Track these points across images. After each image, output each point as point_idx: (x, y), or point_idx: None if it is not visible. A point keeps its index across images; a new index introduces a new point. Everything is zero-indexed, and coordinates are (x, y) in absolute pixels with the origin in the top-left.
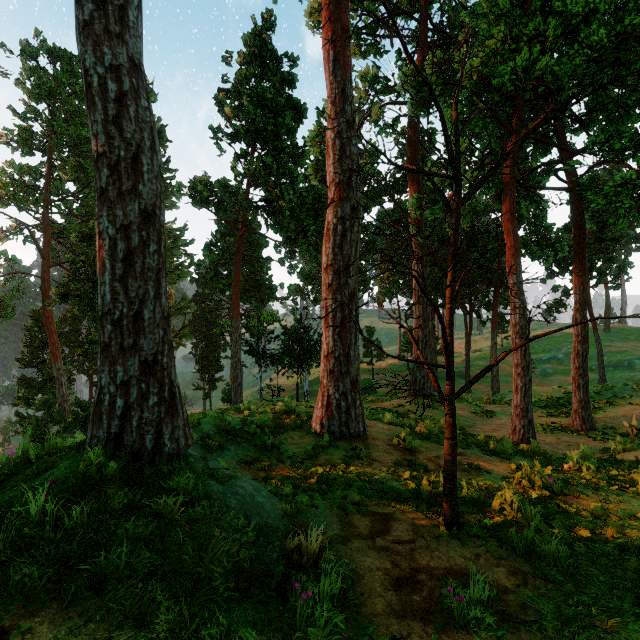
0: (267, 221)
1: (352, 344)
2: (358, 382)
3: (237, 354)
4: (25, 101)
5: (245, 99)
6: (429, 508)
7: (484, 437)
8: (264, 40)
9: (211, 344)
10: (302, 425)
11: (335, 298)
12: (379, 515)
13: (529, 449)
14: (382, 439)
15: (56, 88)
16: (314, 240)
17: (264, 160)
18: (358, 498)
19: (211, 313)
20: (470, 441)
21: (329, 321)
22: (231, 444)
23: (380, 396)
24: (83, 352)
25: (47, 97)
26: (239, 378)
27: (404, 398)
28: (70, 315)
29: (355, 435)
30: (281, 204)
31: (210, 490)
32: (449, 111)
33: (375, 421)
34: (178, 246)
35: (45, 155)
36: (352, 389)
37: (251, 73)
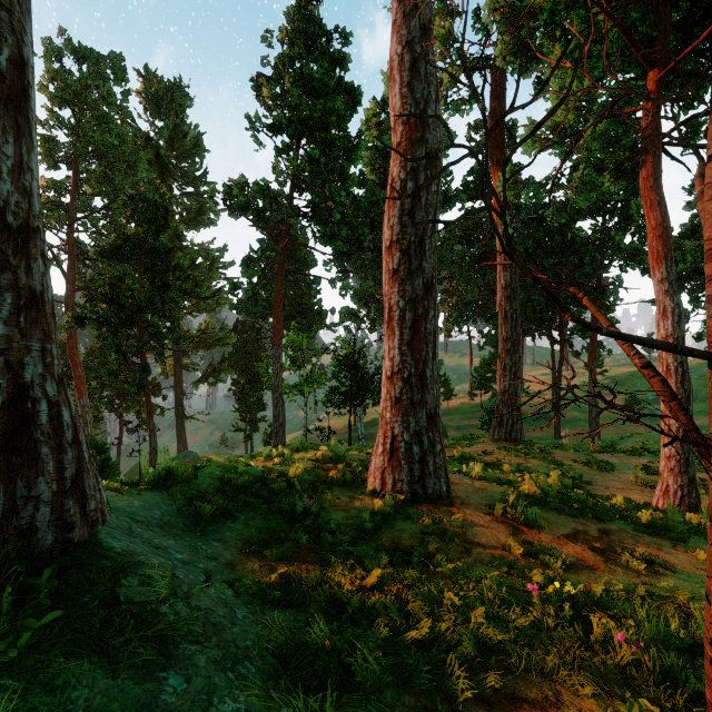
0: (315, 233)
1: (429, 359)
2: (438, 417)
3: (278, 388)
4: (48, 107)
5: (287, 80)
6: (635, 687)
7: (622, 501)
8: (310, 12)
9: (252, 379)
10: (354, 479)
11: (403, 290)
12: (528, 710)
13: (701, 523)
14: (476, 504)
15: (81, 92)
16: (370, 256)
17: (310, 153)
18: (469, 651)
19: (253, 344)
20: (604, 507)
21: (394, 325)
22: (241, 510)
23: (454, 440)
24: (99, 384)
25: (72, 102)
26: (281, 417)
27: (487, 443)
28: (98, 346)
29: (435, 497)
30: (330, 206)
31: (59, 704)
32: (558, 47)
33: (459, 475)
34: (216, 269)
35: (71, 168)
36: (429, 427)
37: (295, 53)
